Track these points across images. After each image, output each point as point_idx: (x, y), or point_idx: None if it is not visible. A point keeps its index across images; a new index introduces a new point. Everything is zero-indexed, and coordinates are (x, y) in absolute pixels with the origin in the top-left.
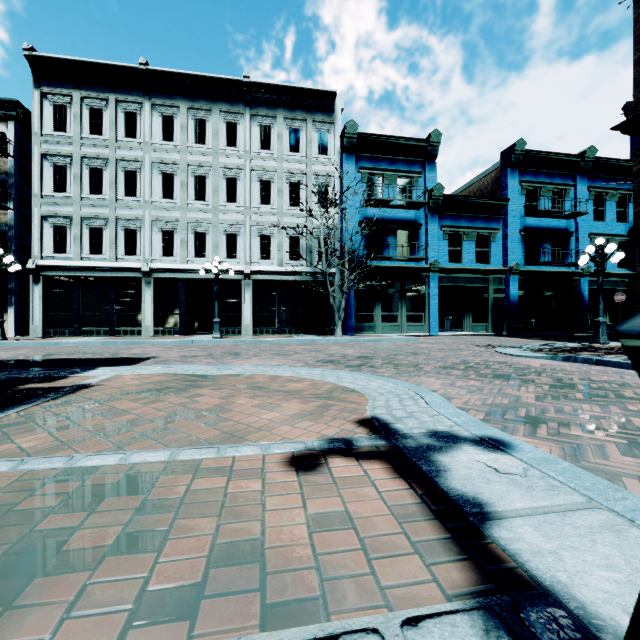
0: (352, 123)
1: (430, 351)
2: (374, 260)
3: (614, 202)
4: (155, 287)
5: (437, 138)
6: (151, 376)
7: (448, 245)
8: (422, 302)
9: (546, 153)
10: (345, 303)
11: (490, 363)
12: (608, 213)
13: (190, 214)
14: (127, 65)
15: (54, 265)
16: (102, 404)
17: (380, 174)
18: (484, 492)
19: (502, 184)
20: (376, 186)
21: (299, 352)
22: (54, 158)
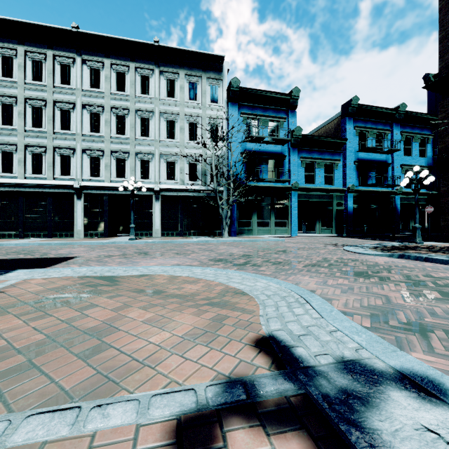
0: (236, 80)
1: (296, 250)
2: (252, 181)
3: (417, 143)
4: (85, 200)
5: (297, 93)
6: (59, 279)
7: (304, 171)
8: (286, 212)
9: (372, 107)
10: (230, 213)
11: (345, 260)
12: (413, 150)
13: (112, 144)
14: (62, 27)
15: (2, 182)
16: None
17: (256, 118)
18: None
19: (342, 128)
20: (253, 127)
21: (196, 251)
22: (2, 98)
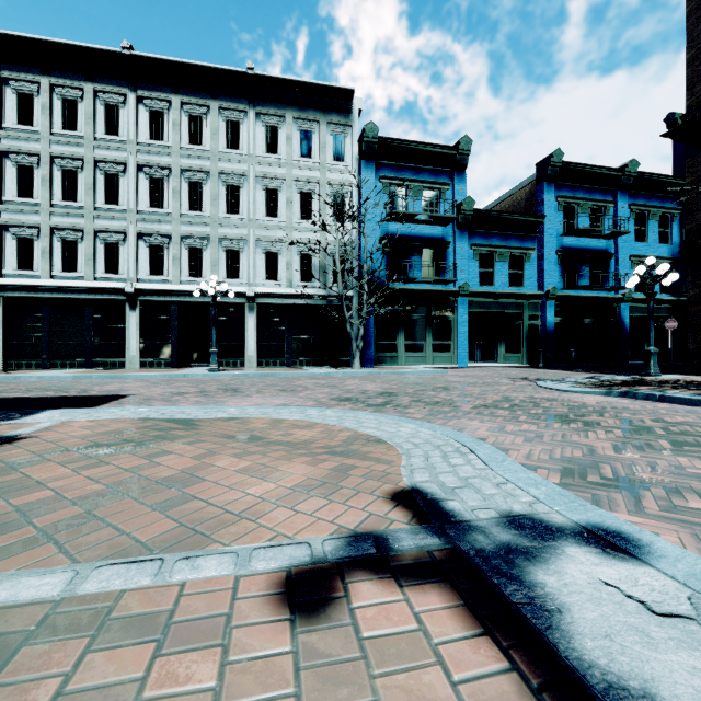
0: (372, 125)
1: (463, 386)
2: (397, 282)
3: (656, 221)
4: (141, 311)
5: (467, 145)
6: (112, 422)
7: (479, 266)
8: (450, 330)
9: (585, 166)
10: (364, 330)
11: (537, 400)
12: (650, 233)
13: (183, 226)
14: (107, 49)
15: (17, 284)
16: (16, 469)
17: (403, 185)
18: (656, 675)
19: (537, 199)
20: (399, 198)
21: (310, 387)
22: (17, 156)
